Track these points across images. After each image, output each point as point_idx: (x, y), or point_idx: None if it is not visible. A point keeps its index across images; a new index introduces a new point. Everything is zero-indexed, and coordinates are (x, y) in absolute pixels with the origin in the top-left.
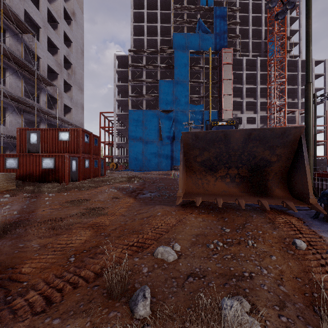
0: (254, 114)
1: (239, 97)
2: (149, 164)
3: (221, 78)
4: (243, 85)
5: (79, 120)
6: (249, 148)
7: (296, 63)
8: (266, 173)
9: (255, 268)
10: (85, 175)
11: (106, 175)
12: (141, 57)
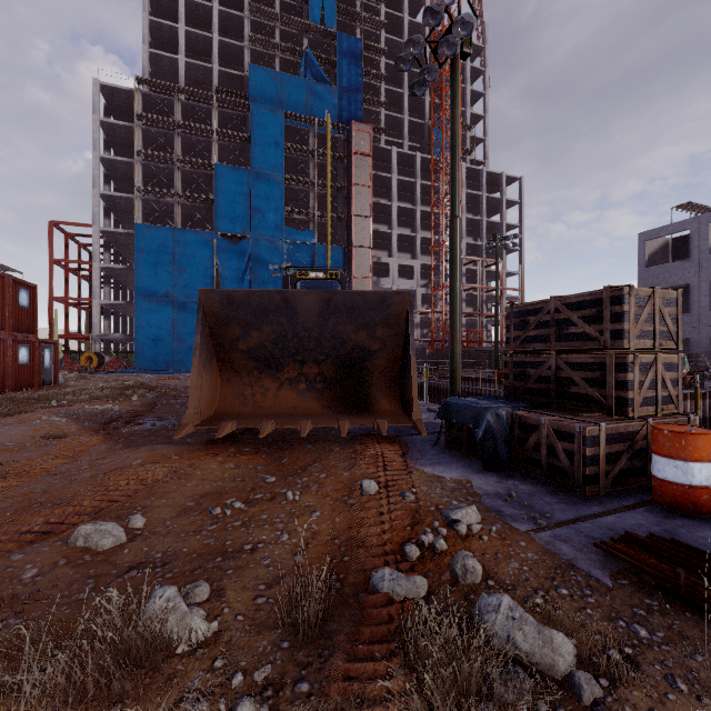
0: (411, 260)
1: (386, 224)
2: (190, 355)
3: (351, 182)
4: (392, 201)
5: None
6: (333, 327)
7: (480, 175)
8: (367, 372)
9: (271, 535)
10: None
11: (61, 384)
12: (169, 102)
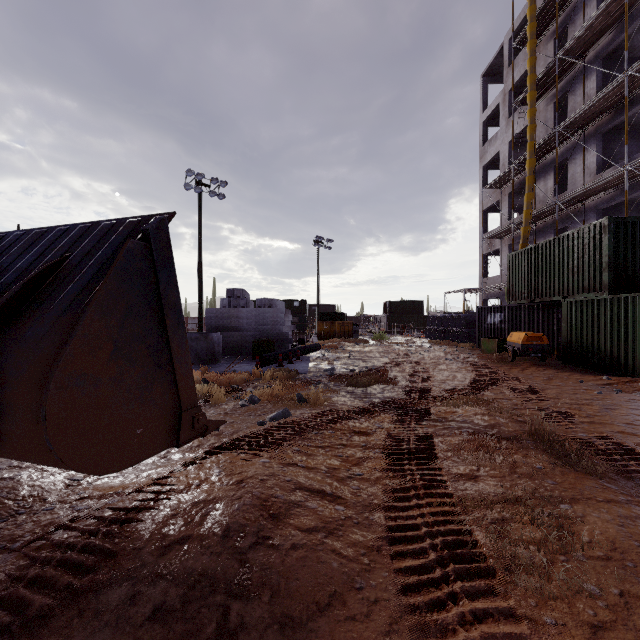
0: None
1: None
2: None
3: None
4: None
5: None
6: None
7: None
8: None
9: None
10: None
11: None
12: None
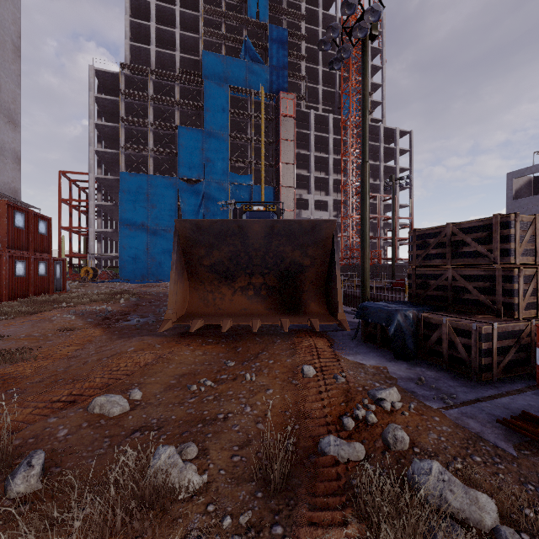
0: (325, 196)
1: (306, 169)
2: (159, 269)
3: (279, 137)
4: (311, 152)
5: (9, 182)
6: (275, 247)
7: (379, 130)
8: (300, 282)
9: (237, 407)
10: (15, 291)
11: (67, 290)
12: (144, 81)
